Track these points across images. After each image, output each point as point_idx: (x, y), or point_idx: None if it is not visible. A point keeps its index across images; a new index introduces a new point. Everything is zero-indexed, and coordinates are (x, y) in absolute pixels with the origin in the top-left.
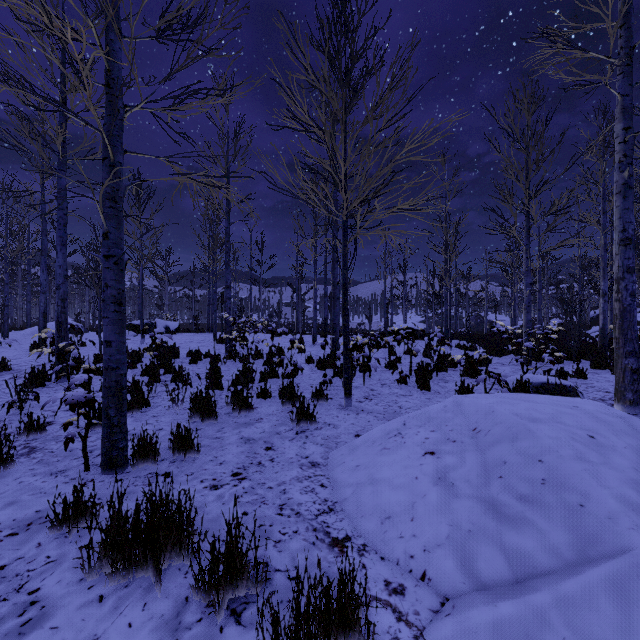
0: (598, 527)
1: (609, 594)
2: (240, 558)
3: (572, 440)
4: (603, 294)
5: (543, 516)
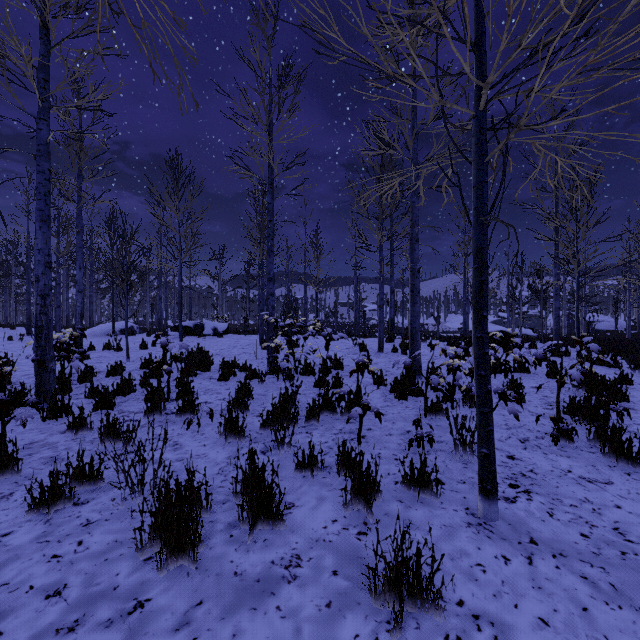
0: None
1: None
2: None
3: None
4: None
5: None
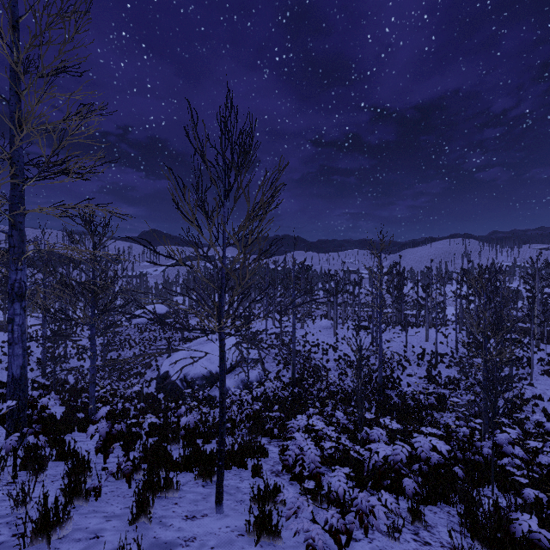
0: None
1: None
2: None
3: None
4: None
5: None
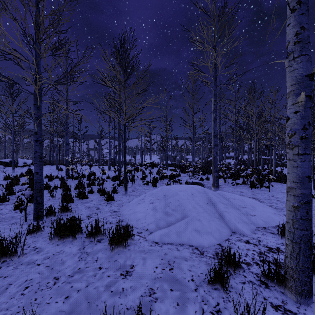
0: (186, 212)
1: (184, 224)
2: (99, 229)
3: (187, 195)
4: (219, 150)
5: (176, 213)
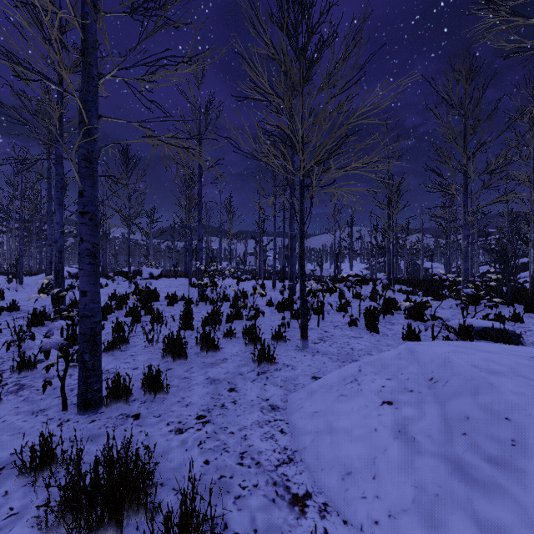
0: None
1: None
2: (196, 528)
3: None
4: (533, 245)
5: (518, 484)
